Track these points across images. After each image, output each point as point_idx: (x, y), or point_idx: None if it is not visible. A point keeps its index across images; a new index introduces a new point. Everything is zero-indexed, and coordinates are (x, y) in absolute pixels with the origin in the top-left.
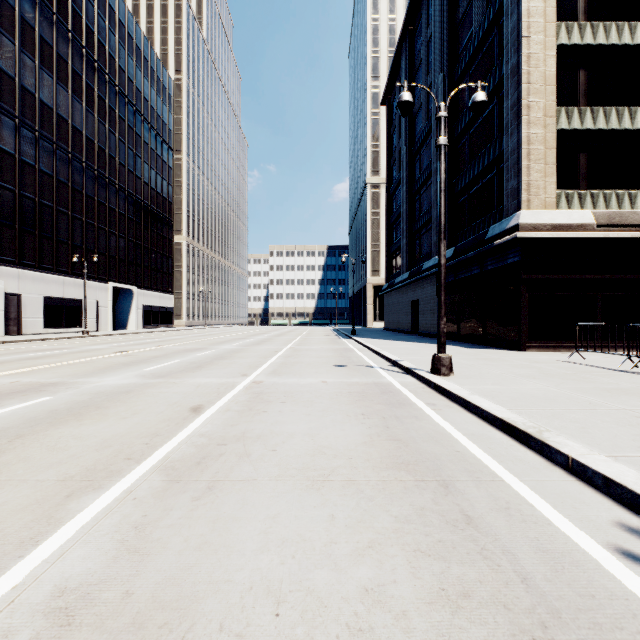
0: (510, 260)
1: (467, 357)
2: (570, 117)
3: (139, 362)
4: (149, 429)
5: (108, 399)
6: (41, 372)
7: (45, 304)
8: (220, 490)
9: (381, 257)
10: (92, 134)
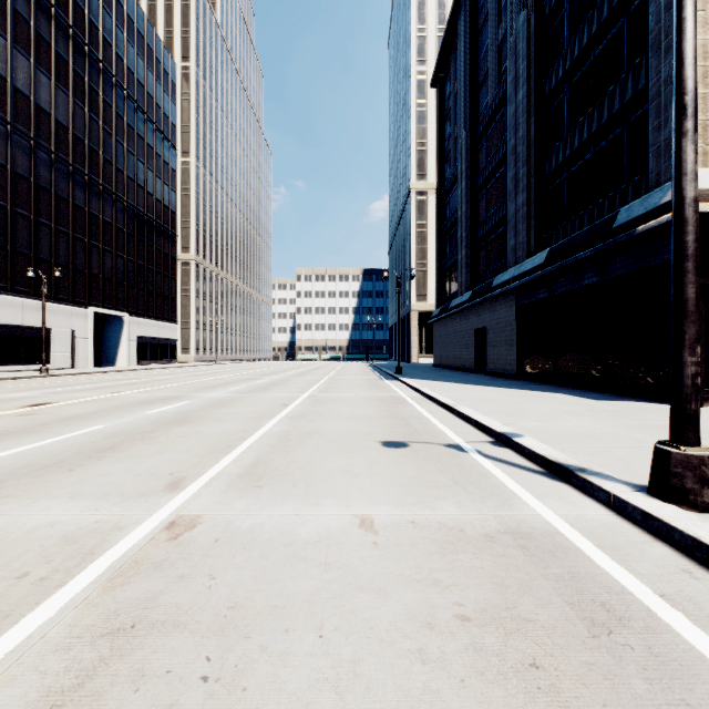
0: (666, 256)
1: (629, 423)
2: None
3: (14, 433)
4: None
5: None
6: None
7: None
8: None
9: (428, 278)
10: (65, 118)
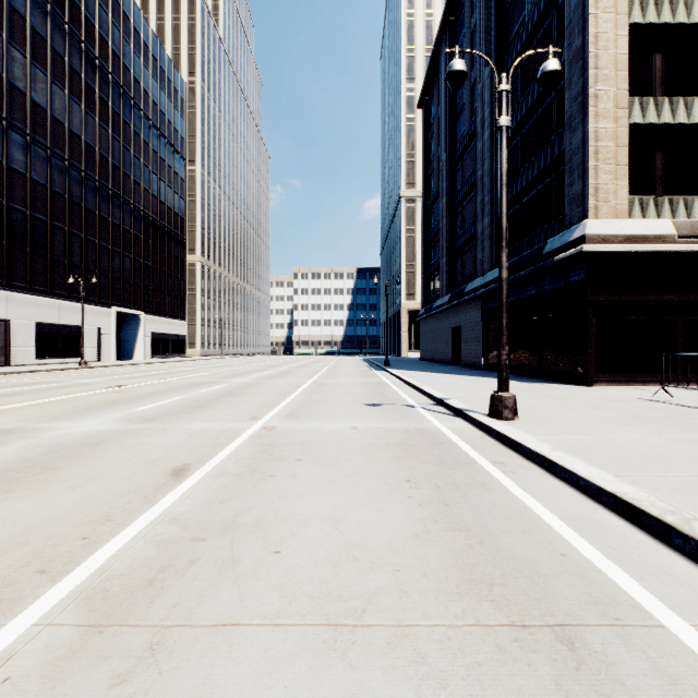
0: (573, 278)
1: (526, 394)
2: (645, 109)
3: (130, 400)
4: (100, 508)
5: (66, 455)
6: (3, 414)
7: (38, 331)
8: (169, 654)
9: (417, 279)
10: (93, 140)
